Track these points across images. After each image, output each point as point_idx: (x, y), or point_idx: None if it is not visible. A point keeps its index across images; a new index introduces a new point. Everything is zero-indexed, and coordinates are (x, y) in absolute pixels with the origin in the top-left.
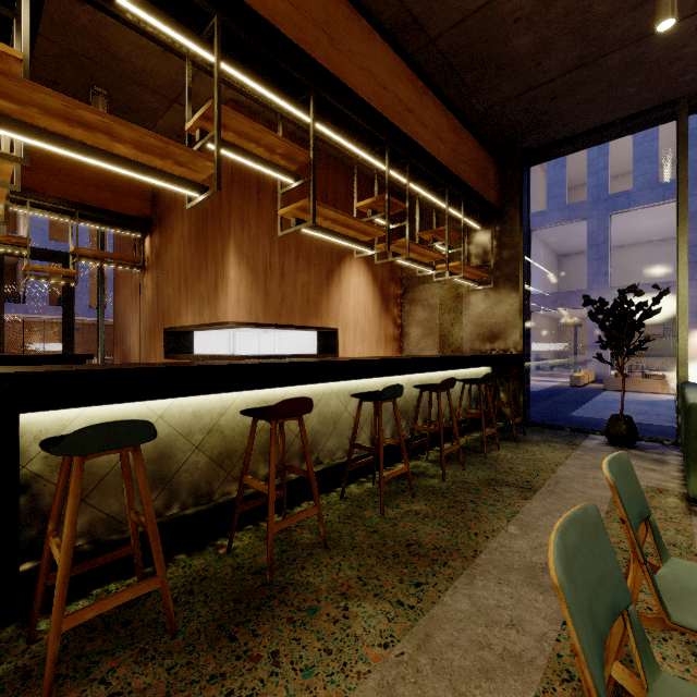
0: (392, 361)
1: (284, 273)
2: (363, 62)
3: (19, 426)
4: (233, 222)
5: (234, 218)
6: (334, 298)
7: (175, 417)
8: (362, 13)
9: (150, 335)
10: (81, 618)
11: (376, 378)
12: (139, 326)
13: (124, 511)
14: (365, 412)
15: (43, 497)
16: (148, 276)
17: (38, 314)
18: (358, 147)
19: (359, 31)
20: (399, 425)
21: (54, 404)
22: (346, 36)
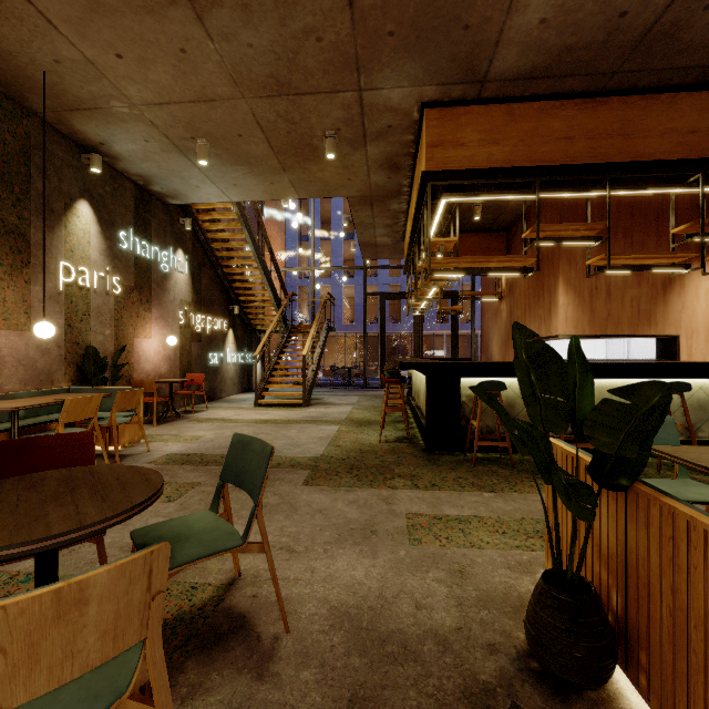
0: (686, 364)
1: (610, 292)
2: (662, 129)
3: (460, 382)
4: (562, 263)
5: (562, 259)
6: (674, 306)
7: (516, 388)
8: (660, 93)
9: (505, 345)
10: (482, 444)
11: (687, 380)
12: (498, 338)
13: (493, 426)
14: (671, 407)
15: (466, 411)
16: (504, 303)
17: (430, 330)
18: (667, 188)
19: (658, 107)
20: (685, 414)
21: (470, 376)
22: (642, 122)
